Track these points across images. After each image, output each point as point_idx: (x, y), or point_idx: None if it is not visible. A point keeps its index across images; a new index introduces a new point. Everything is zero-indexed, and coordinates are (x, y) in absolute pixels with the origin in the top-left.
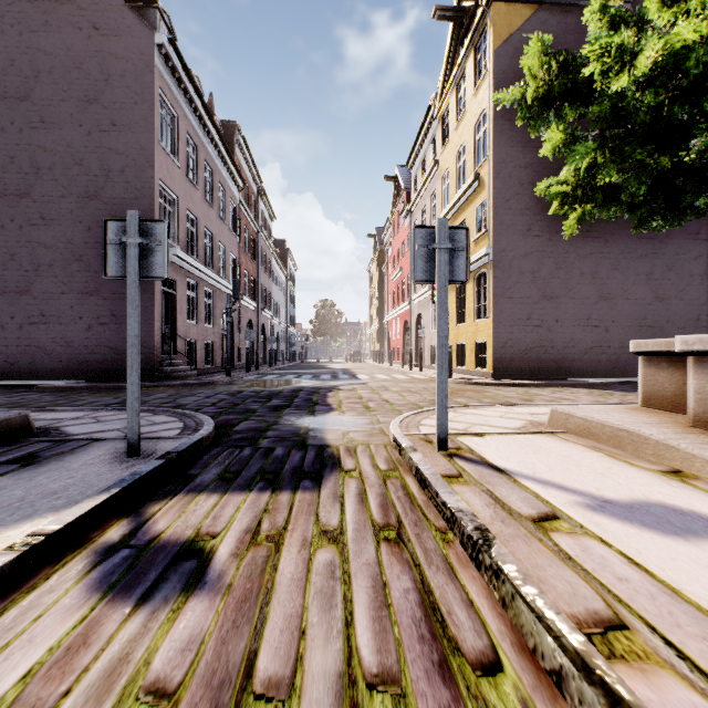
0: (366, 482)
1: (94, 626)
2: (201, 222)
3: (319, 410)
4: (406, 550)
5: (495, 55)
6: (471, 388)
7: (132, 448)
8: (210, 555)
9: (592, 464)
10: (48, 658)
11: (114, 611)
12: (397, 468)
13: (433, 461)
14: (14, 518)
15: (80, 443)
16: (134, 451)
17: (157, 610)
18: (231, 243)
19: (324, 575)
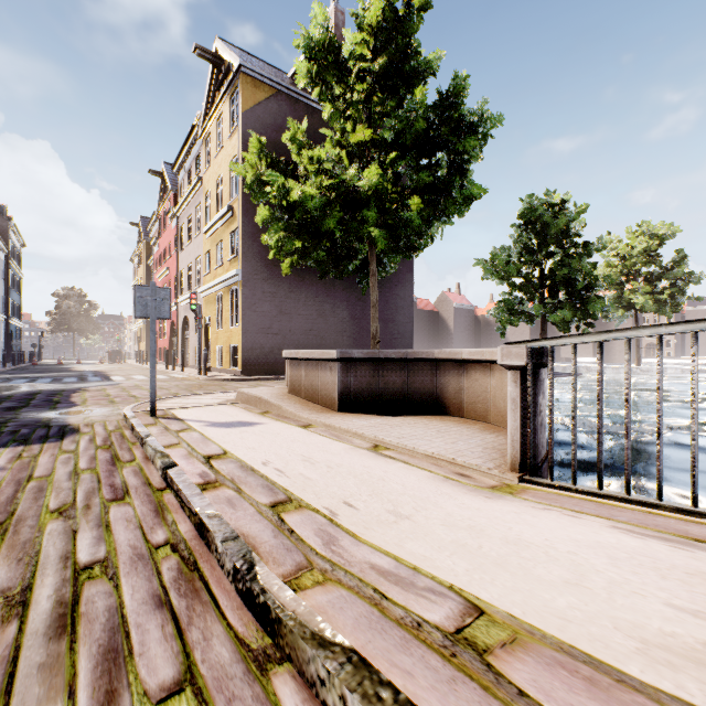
0: (97, 435)
1: None
2: None
3: (62, 407)
4: (112, 449)
5: (243, 116)
6: (218, 383)
7: None
8: None
9: (233, 413)
10: None
11: None
12: (122, 428)
13: (144, 421)
14: None
15: None
16: None
17: None
18: None
19: (65, 459)
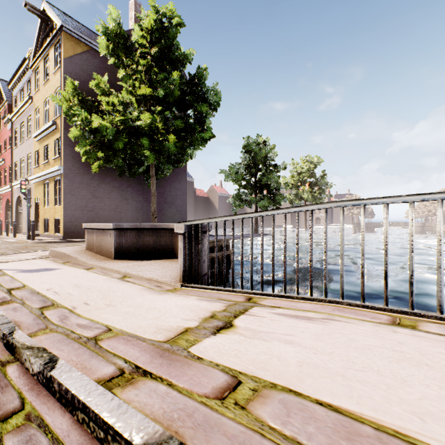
0: None
1: None
2: None
3: None
4: None
5: (65, 61)
6: (42, 245)
7: None
8: None
9: (42, 264)
10: None
11: None
12: None
13: None
14: None
15: None
16: None
17: None
18: None
19: None
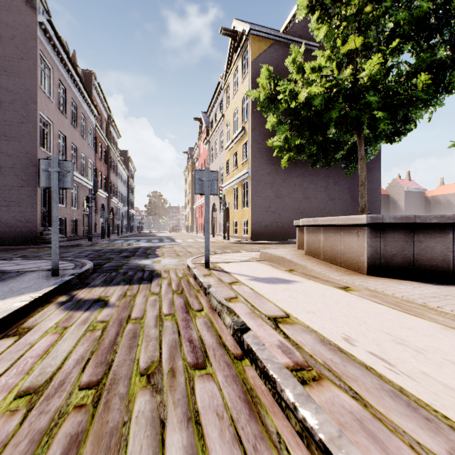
0: (172, 280)
1: (72, 315)
2: (69, 139)
3: (151, 257)
4: (183, 295)
5: (252, 64)
6: (237, 245)
7: (54, 272)
8: (108, 301)
9: (264, 269)
10: (60, 321)
11: (77, 313)
12: (187, 276)
13: (201, 271)
14: (15, 294)
15: (18, 273)
16: (56, 273)
17: (93, 311)
18: (90, 153)
19: (153, 301)
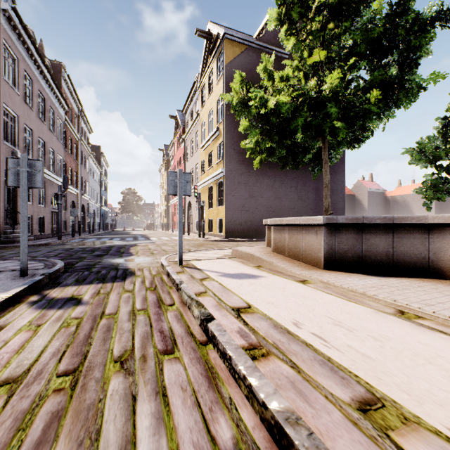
0: (146, 278)
1: (45, 314)
2: (36, 133)
3: (125, 256)
4: (156, 291)
5: (226, 67)
6: (212, 243)
7: (24, 272)
8: (81, 299)
9: (234, 266)
10: (34, 319)
11: (50, 311)
12: (160, 273)
13: (175, 269)
14: None
15: None
16: (25, 274)
17: (67, 309)
18: (59, 148)
19: (126, 298)
